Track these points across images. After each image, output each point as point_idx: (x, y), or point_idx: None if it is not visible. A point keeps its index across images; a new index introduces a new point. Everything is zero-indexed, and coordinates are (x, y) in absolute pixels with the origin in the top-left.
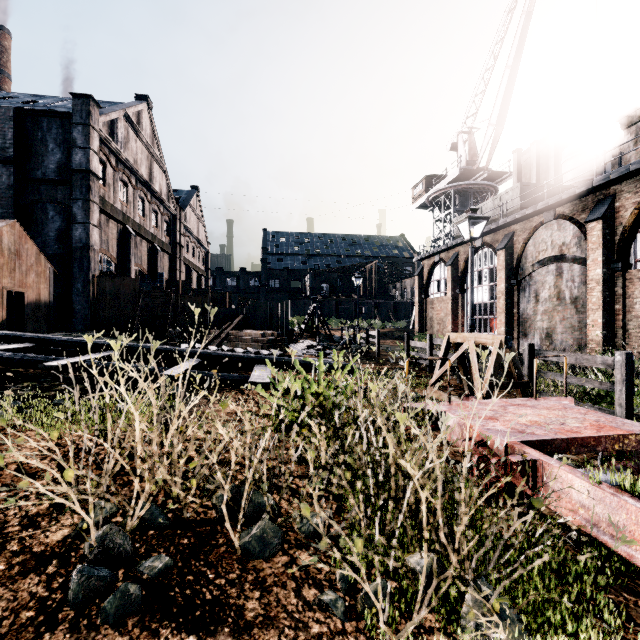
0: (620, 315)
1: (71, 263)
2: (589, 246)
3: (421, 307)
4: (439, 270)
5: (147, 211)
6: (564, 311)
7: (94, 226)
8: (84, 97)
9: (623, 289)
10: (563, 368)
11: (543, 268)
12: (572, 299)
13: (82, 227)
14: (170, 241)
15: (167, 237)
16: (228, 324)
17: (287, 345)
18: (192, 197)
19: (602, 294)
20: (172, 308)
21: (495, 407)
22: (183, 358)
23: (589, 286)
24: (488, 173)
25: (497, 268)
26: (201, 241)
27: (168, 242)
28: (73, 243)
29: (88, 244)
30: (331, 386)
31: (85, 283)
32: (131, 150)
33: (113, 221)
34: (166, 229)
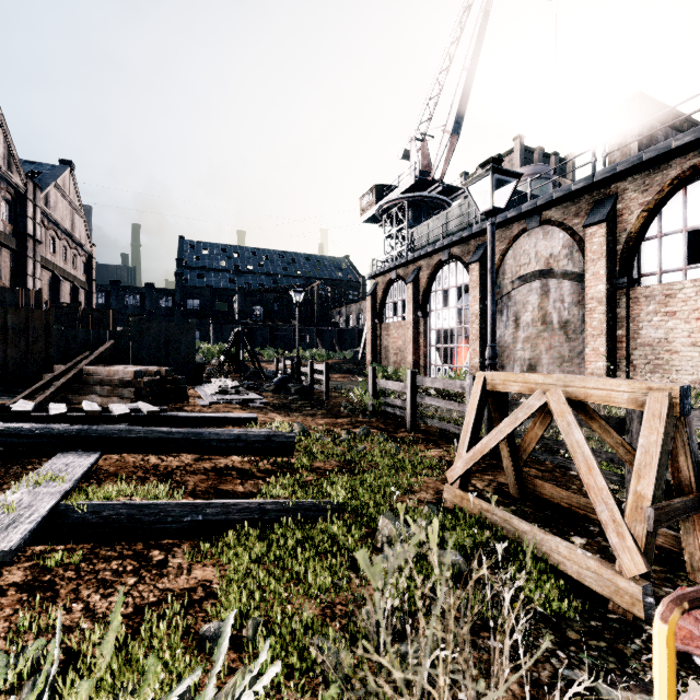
0: (624, 342)
1: None
2: (588, 256)
3: (375, 334)
4: (396, 289)
5: None
6: (551, 338)
7: None
8: None
9: (627, 310)
10: None
11: (525, 286)
12: (561, 323)
13: None
14: (15, 231)
15: (8, 224)
16: (84, 355)
17: (185, 389)
18: (60, 174)
19: (605, 316)
20: None
21: None
22: None
23: (588, 306)
24: (443, 186)
25: (470, 285)
26: (78, 239)
27: (10, 232)
28: None
29: None
30: None
31: None
32: None
33: None
34: (7, 212)
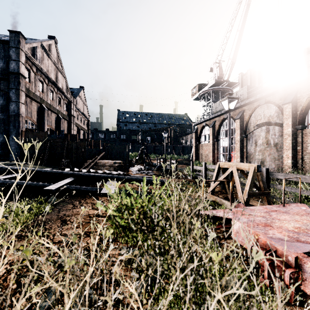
0: (300, 152)
1: (9, 123)
2: (284, 117)
3: (196, 148)
4: (205, 130)
5: (55, 97)
6: (270, 150)
7: (22, 103)
8: (16, 32)
9: (302, 139)
10: (271, 179)
11: (259, 128)
12: (274, 144)
13: (15, 104)
14: (68, 114)
15: (66, 112)
16: (96, 157)
17: (128, 168)
18: (80, 92)
19: (291, 141)
20: (66, 148)
21: (262, 213)
22: (65, 177)
23: (284, 137)
24: (228, 83)
25: (235, 128)
26: (85, 114)
27: (67, 114)
28: (9, 112)
29: (18, 113)
30: (151, 200)
31: (16, 134)
32: (45, 64)
33: (34, 102)
34: (66, 107)
